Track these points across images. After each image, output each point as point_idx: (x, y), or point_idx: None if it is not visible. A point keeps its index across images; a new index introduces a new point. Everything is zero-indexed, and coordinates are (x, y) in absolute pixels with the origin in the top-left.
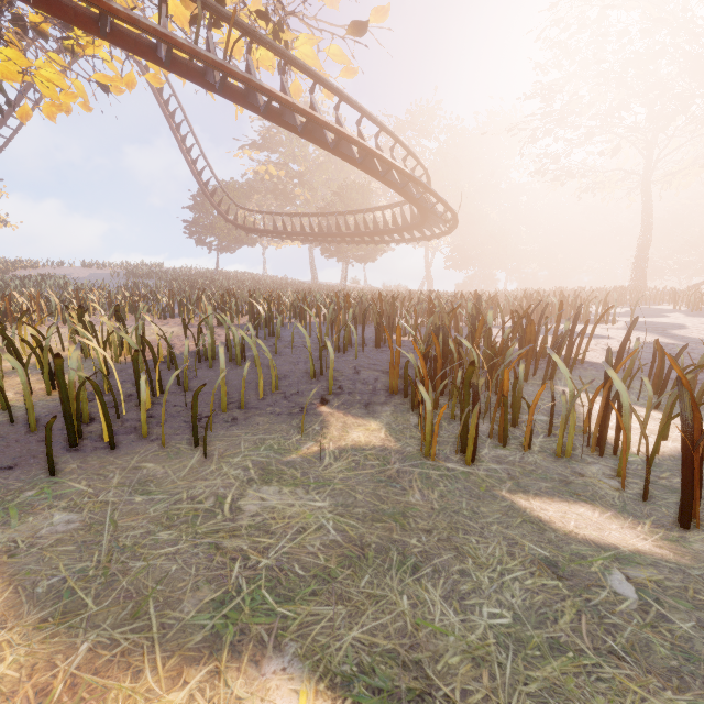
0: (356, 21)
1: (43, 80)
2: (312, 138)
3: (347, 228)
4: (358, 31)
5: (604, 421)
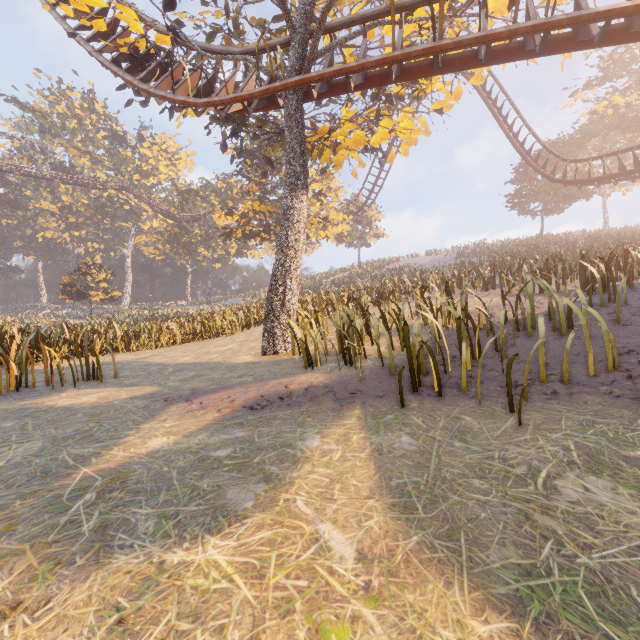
0: None
1: (401, 130)
2: None
3: None
4: None
5: None
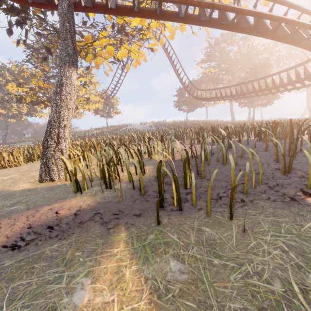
0: None
1: (133, 53)
2: (256, 32)
3: (259, 87)
4: None
5: None
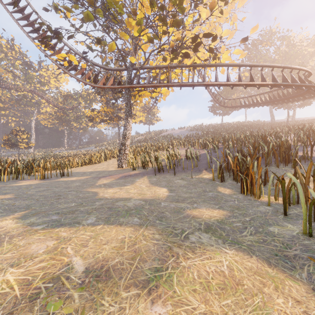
0: (243, 38)
1: (162, 92)
2: (227, 85)
3: (273, 98)
4: (244, 40)
5: (265, 177)
